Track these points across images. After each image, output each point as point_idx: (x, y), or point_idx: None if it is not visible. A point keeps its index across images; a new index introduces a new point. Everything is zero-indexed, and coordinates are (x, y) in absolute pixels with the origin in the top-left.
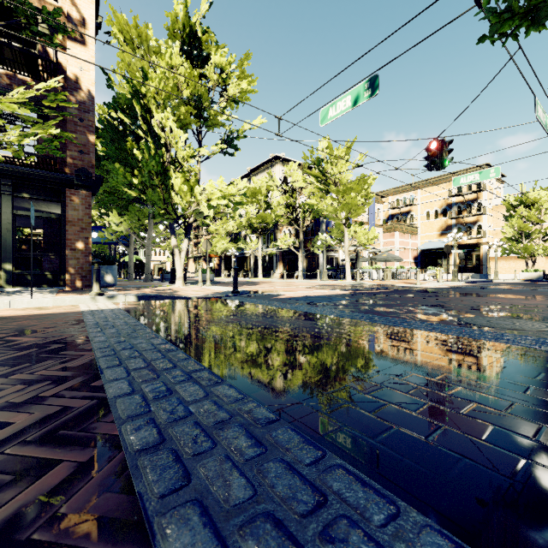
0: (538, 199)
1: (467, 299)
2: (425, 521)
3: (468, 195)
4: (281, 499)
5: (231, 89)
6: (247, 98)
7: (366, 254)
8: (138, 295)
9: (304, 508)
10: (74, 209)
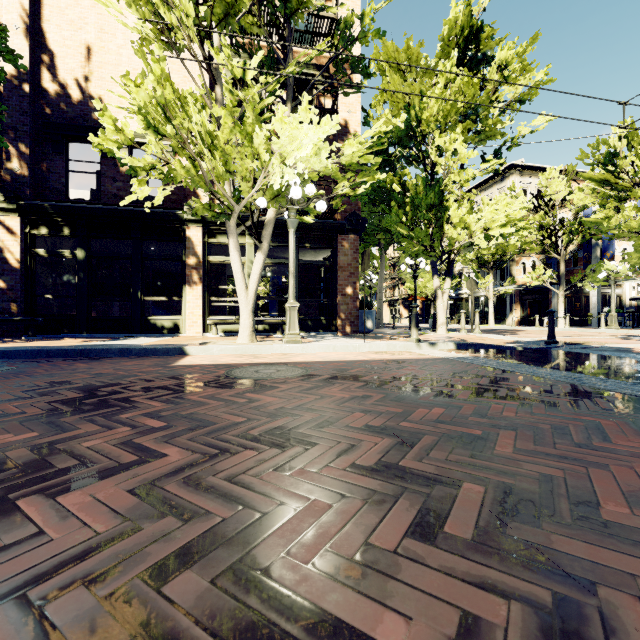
0: None
1: None
2: None
3: None
4: None
5: (520, 87)
6: (535, 92)
7: None
8: (456, 343)
9: None
10: (344, 254)
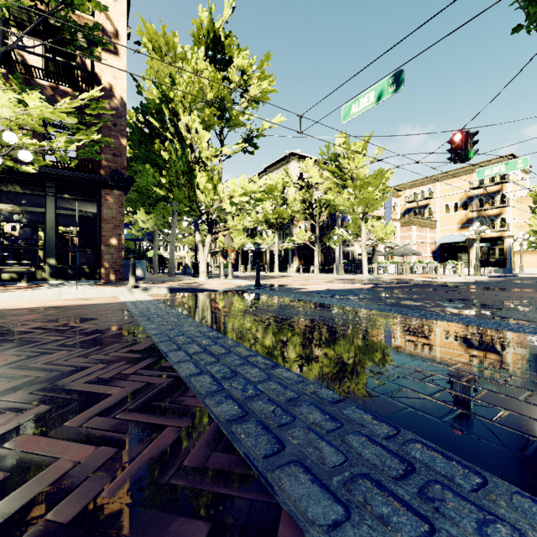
0: None
1: (495, 293)
2: (513, 489)
3: (491, 187)
4: (372, 465)
5: (252, 90)
6: (267, 97)
7: (382, 249)
8: (169, 288)
9: (396, 472)
10: (108, 208)
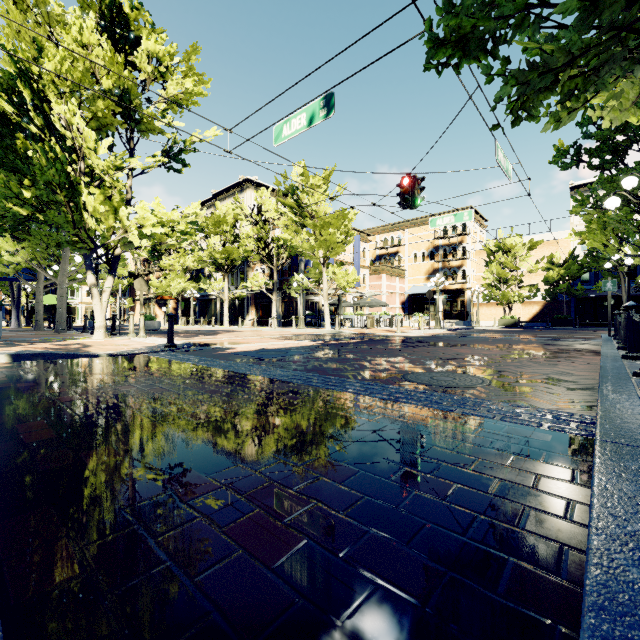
0: (514, 246)
1: (434, 350)
2: None
3: (454, 238)
4: None
5: (171, 87)
6: (195, 101)
7: (350, 299)
8: (12, 354)
9: None
10: None
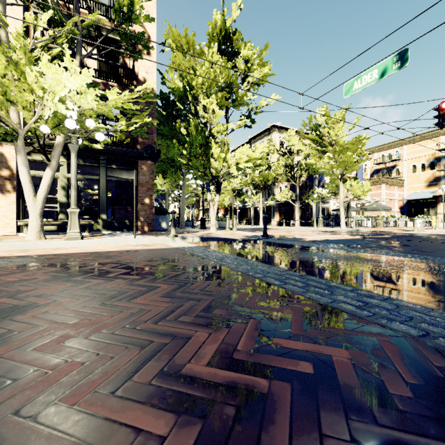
0: None
1: None
2: None
3: None
4: None
5: (256, 75)
6: (266, 80)
7: (354, 205)
8: (201, 237)
9: None
10: (143, 175)
